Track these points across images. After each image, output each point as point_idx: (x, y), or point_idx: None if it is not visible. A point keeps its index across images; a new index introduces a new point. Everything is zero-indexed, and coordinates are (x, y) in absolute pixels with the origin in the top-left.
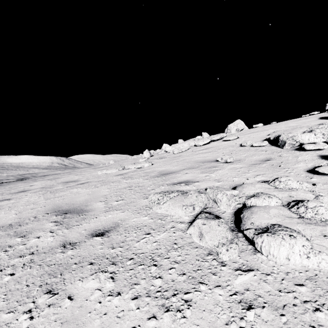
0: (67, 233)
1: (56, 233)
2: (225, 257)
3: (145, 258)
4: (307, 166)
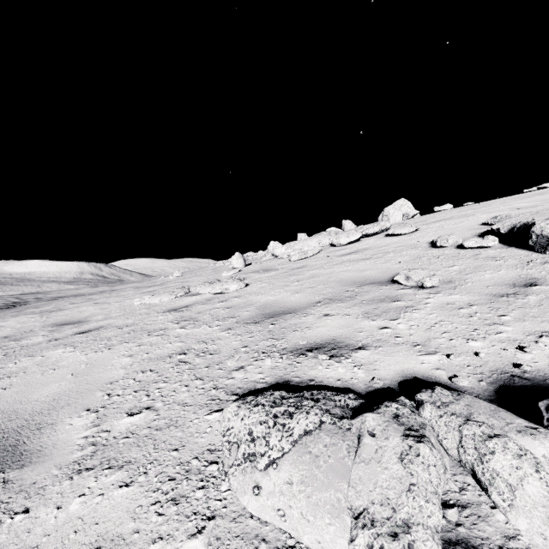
0: None
1: None
2: None
3: None
4: None
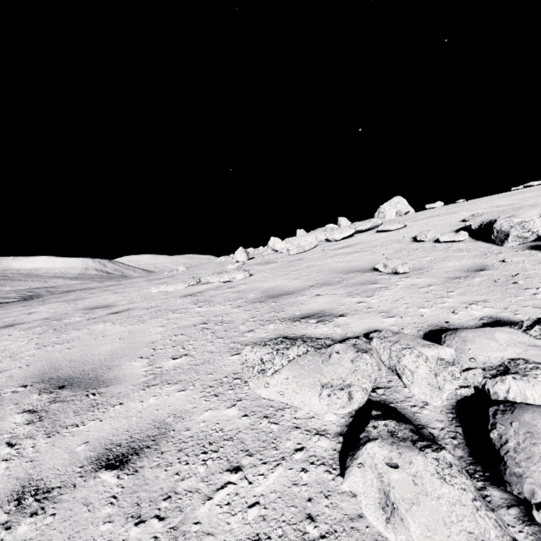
0: (42, 453)
1: (17, 451)
2: None
3: None
4: None
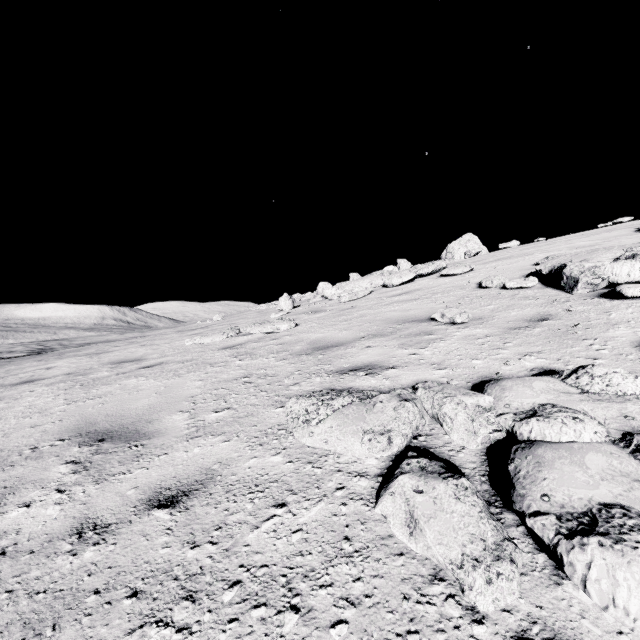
0: (93, 497)
1: (68, 496)
2: (483, 600)
3: (271, 583)
4: (637, 334)
